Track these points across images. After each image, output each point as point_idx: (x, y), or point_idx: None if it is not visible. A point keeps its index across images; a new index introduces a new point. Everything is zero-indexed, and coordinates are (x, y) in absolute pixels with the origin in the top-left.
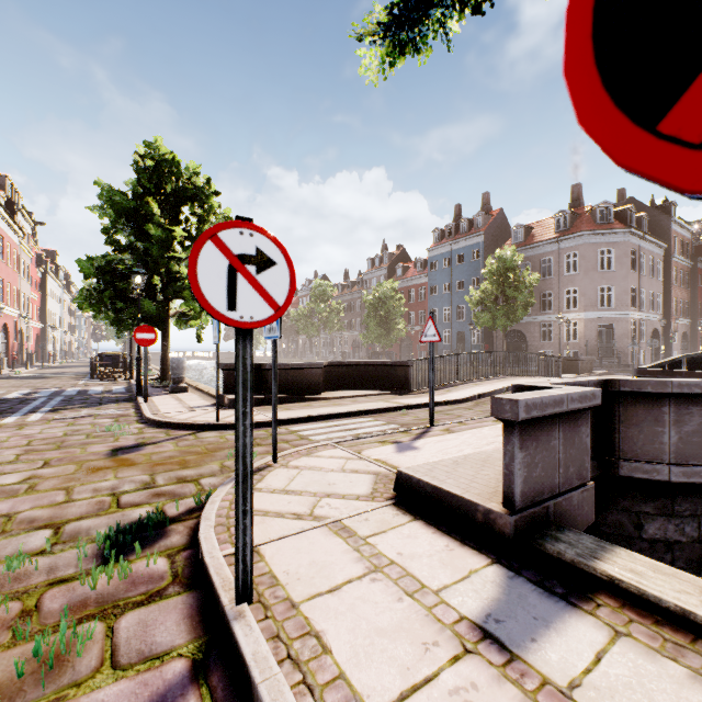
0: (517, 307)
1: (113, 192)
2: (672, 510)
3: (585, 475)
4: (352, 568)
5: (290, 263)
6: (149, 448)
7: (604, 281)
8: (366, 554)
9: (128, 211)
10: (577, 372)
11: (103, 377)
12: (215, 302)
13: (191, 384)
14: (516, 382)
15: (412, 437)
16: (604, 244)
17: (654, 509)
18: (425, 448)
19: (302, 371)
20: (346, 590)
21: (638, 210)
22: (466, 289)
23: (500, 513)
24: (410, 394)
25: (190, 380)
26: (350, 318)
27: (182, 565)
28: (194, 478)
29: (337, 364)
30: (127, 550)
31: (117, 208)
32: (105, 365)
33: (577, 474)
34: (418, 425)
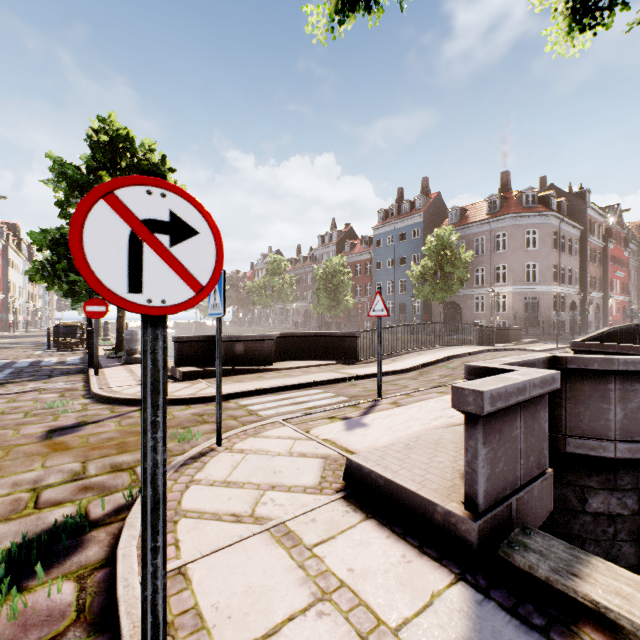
0: (453, 281)
1: (65, 165)
2: (615, 484)
3: (543, 462)
4: (295, 596)
5: (216, 233)
6: (89, 428)
7: (530, 258)
8: (312, 572)
9: (82, 184)
10: (508, 341)
11: (60, 348)
12: (110, 281)
13: None
14: (455, 351)
15: (361, 411)
16: (530, 225)
17: (597, 483)
18: (374, 424)
19: (254, 342)
20: (286, 634)
21: (558, 195)
22: (408, 264)
23: (462, 518)
24: (358, 364)
25: None
26: (302, 290)
27: (93, 593)
28: (130, 466)
29: (288, 335)
30: (30, 571)
31: (70, 182)
32: (63, 336)
33: (536, 462)
34: (366, 396)
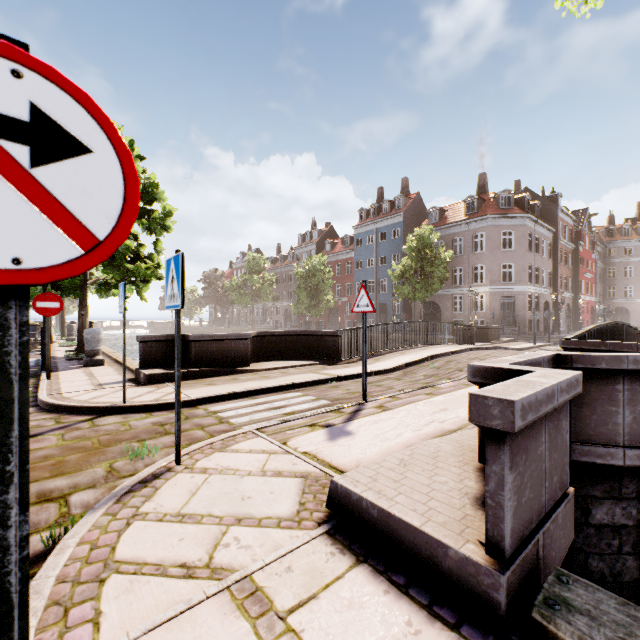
0: (434, 281)
1: None
2: (620, 493)
3: (565, 481)
4: None
5: (124, 156)
6: None
7: (506, 259)
8: None
9: None
10: (487, 339)
11: None
12: None
13: (111, 356)
14: (438, 350)
15: (345, 417)
16: (506, 226)
17: (602, 492)
18: (360, 432)
19: (228, 342)
20: None
21: (532, 198)
22: (388, 264)
23: (485, 568)
24: (340, 364)
25: (112, 351)
26: (282, 289)
27: None
28: (63, 493)
29: (266, 334)
30: None
31: None
32: None
33: (559, 482)
34: (349, 399)
